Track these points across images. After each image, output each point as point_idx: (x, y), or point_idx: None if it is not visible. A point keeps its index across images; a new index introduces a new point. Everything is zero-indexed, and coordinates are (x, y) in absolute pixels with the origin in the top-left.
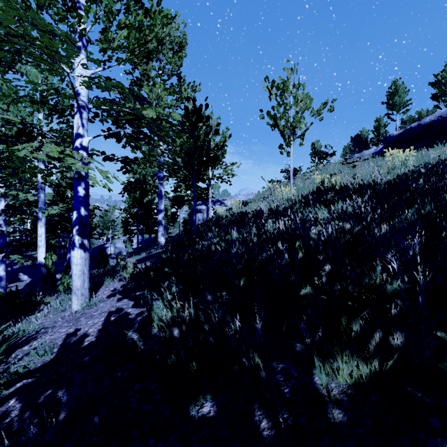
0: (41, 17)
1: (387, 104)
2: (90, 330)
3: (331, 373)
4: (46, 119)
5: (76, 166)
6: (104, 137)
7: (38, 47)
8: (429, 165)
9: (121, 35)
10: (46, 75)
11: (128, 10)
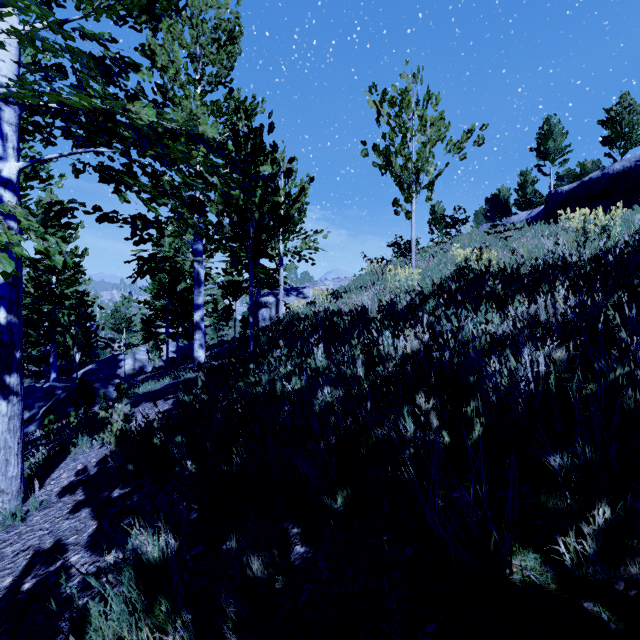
0: None
1: (538, 151)
2: None
3: None
4: None
5: None
6: (73, 171)
7: None
8: None
9: None
10: None
11: None
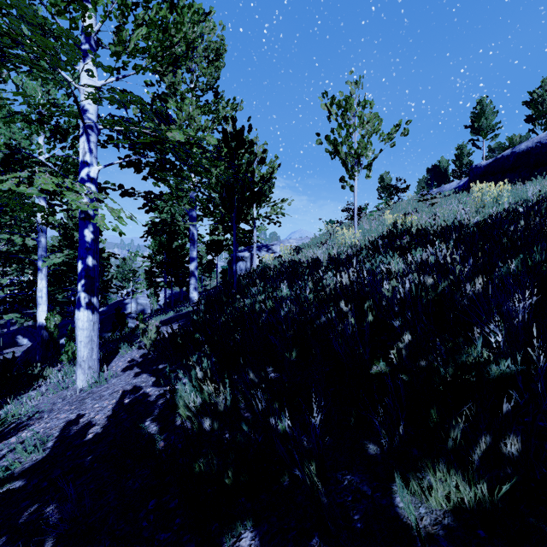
0: (27, 5)
1: (472, 128)
2: (96, 417)
3: (419, 492)
4: (48, 143)
5: (78, 203)
6: (119, 166)
7: (28, 47)
8: (529, 202)
9: (139, 35)
10: (48, 89)
11: (148, 1)
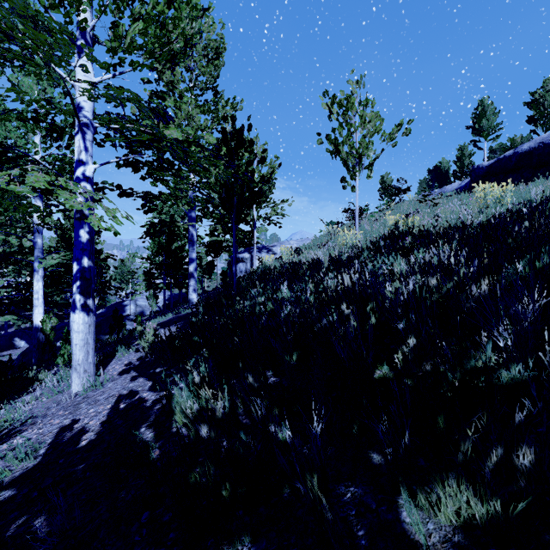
0: None
1: (473, 129)
2: (91, 423)
3: (427, 507)
4: (44, 142)
5: (71, 202)
6: (116, 165)
7: (19, 40)
8: (533, 203)
9: (135, 30)
10: (44, 87)
11: None
